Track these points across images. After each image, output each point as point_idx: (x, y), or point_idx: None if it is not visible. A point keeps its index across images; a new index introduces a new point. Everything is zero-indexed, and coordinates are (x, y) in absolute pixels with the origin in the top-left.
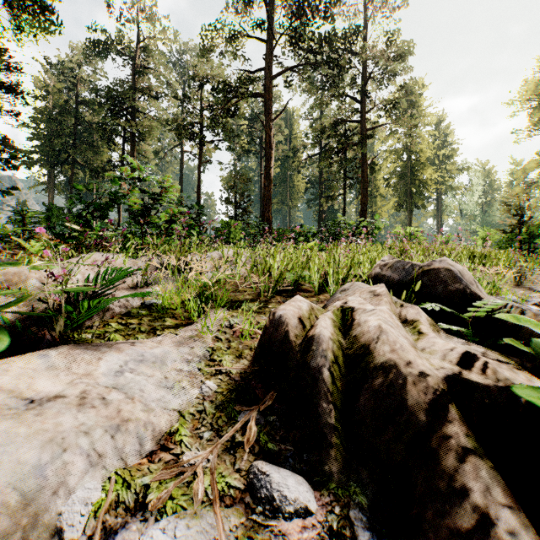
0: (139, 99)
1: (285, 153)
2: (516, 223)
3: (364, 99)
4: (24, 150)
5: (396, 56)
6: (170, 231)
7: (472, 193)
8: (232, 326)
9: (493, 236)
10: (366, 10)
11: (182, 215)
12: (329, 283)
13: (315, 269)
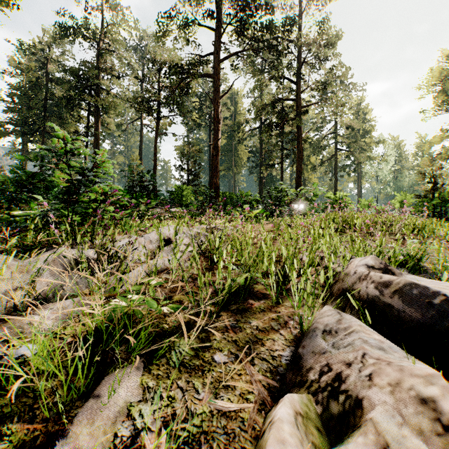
0: (102, 77)
1: (231, 127)
2: (430, 189)
3: (299, 81)
4: (0, 121)
5: (328, 43)
6: (95, 213)
7: (387, 162)
8: (135, 442)
9: (408, 200)
10: (301, 4)
11: (107, 195)
12: (292, 290)
13: (273, 269)
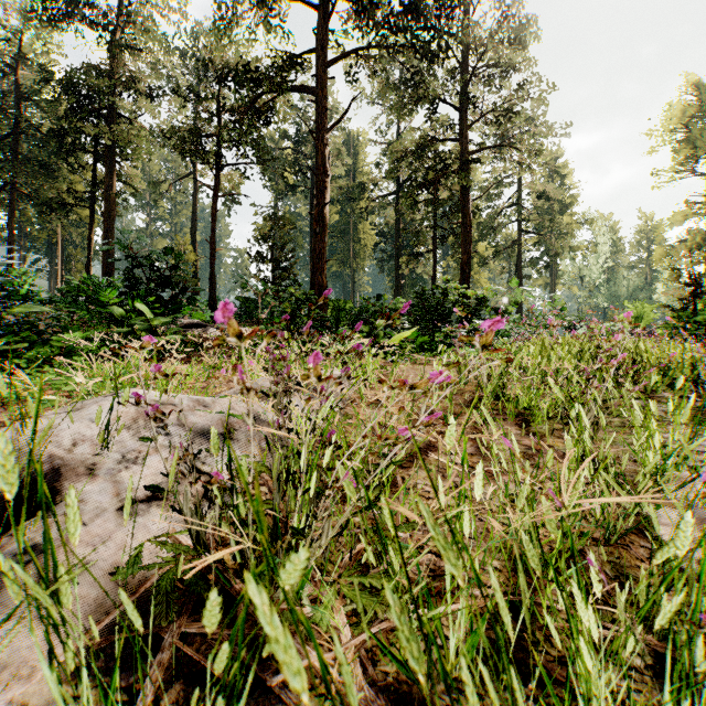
0: (120, 94)
1: (347, 191)
2: (690, 296)
3: (466, 109)
4: None
5: (517, 40)
6: None
7: (598, 255)
8: None
9: (647, 315)
10: None
11: None
12: None
13: None
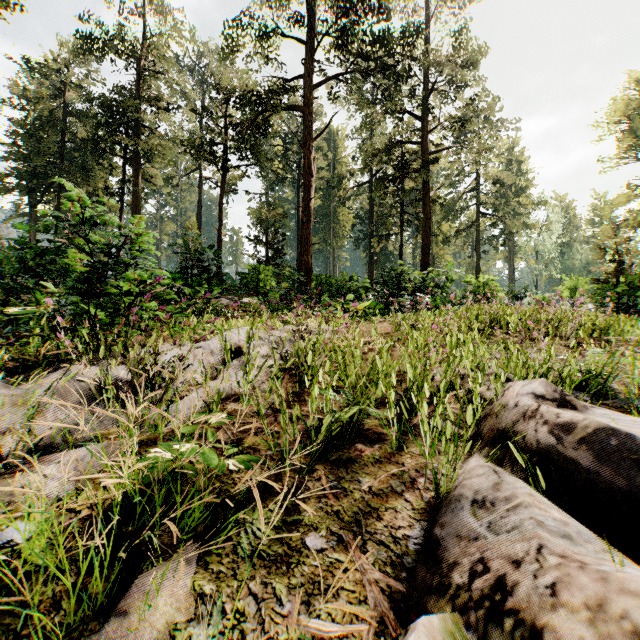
0: (144, 110)
1: (328, 182)
2: (613, 271)
3: (427, 116)
4: None
5: (467, 62)
6: (129, 312)
7: (551, 232)
8: None
9: (582, 286)
10: (428, 5)
11: (146, 285)
12: (422, 431)
13: (392, 397)
